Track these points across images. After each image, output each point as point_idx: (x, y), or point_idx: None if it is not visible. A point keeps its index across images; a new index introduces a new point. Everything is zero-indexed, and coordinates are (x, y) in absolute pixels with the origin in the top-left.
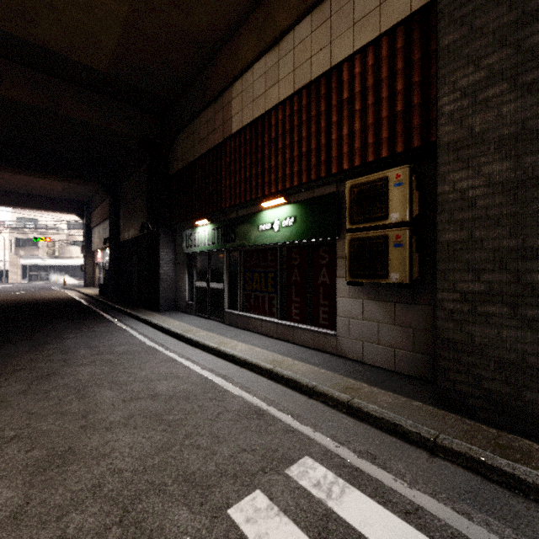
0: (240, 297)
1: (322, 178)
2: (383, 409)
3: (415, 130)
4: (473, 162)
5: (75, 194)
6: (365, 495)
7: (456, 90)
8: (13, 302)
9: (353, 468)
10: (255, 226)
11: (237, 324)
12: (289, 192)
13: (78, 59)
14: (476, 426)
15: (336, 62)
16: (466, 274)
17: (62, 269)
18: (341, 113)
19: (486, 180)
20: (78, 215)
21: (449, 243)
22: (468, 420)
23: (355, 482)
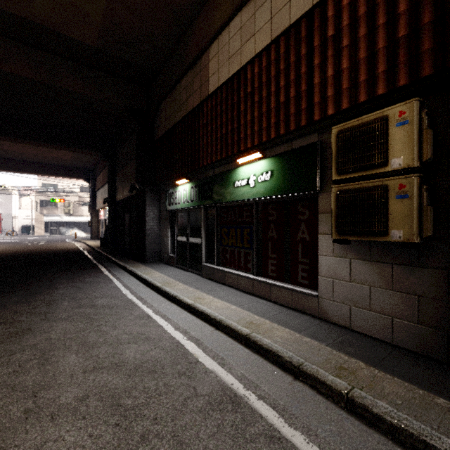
0: (216, 252)
1: (303, 128)
2: (398, 410)
3: (426, 56)
4: None
5: (82, 162)
6: None
7: None
8: (30, 252)
9: None
10: (231, 182)
11: (213, 278)
12: (265, 146)
13: (71, 35)
14: None
15: None
16: None
17: (76, 225)
18: (325, 53)
19: None
20: (86, 180)
21: None
22: None
23: None
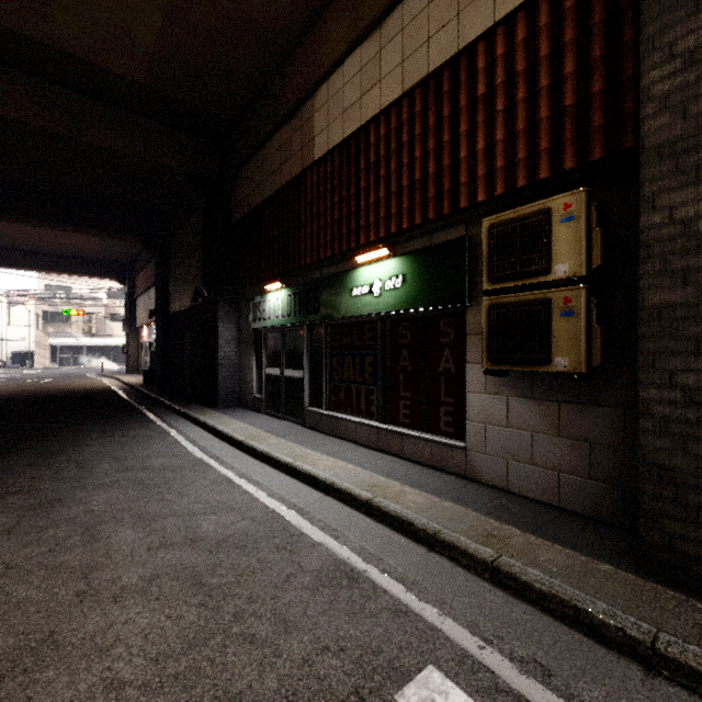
0: (326, 390)
1: (445, 217)
2: (552, 577)
3: (596, 134)
4: None
5: (114, 253)
6: None
7: (674, 57)
8: (33, 394)
9: (513, 695)
10: (347, 289)
11: (321, 428)
12: (395, 239)
13: (107, 65)
14: None
15: (466, 42)
16: (694, 358)
17: (101, 351)
18: (474, 117)
19: None
20: (119, 280)
21: (661, 309)
22: (701, 603)
23: None
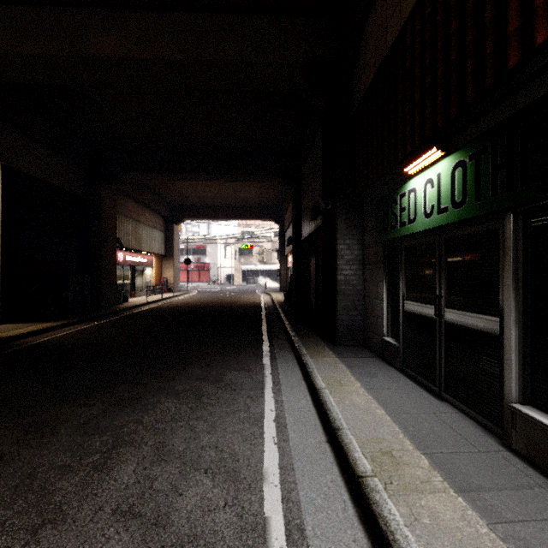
0: None
1: None
2: None
3: None
4: None
5: (269, 199)
6: None
7: None
8: (212, 306)
9: None
10: None
11: None
12: None
13: None
14: None
15: None
16: None
17: (269, 274)
18: None
19: None
20: (274, 220)
21: None
22: None
23: None
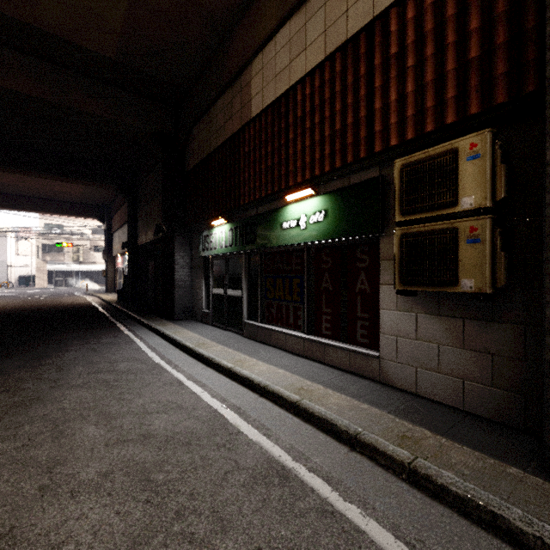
0: (260, 306)
1: (362, 160)
2: (465, 480)
3: (499, 81)
4: None
5: (96, 198)
6: None
7: None
8: (31, 308)
9: None
10: (278, 223)
11: (257, 337)
12: (318, 181)
13: (85, 44)
14: None
15: (381, 10)
16: None
17: (86, 275)
18: (387, 73)
19: None
20: (99, 219)
21: None
22: None
23: None
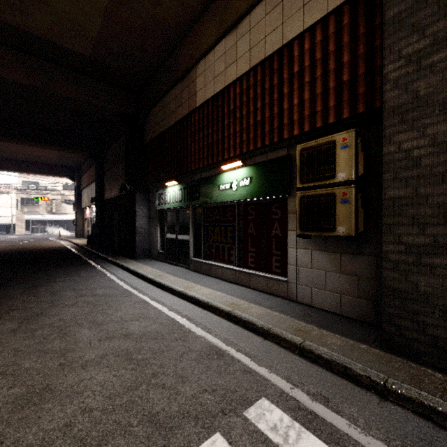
0: (203, 247)
1: (275, 143)
2: (333, 352)
3: (360, 98)
4: (418, 123)
5: (68, 161)
6: (321, 441)
7: (401, 58)
8: (17, 251)
9: (307, 411)
10: (216, 186)
11: (200, 270)
12: (245, 156)
13: (67, 45)
14: (422, 370)
15: (287, 40)
16: (411, 227)
17: (58, 223)
18: (292, 85)
19: (431, 140)
20: (71, 178)
21: (394, 199)
22: (414, 364)
23: (311, 426)
